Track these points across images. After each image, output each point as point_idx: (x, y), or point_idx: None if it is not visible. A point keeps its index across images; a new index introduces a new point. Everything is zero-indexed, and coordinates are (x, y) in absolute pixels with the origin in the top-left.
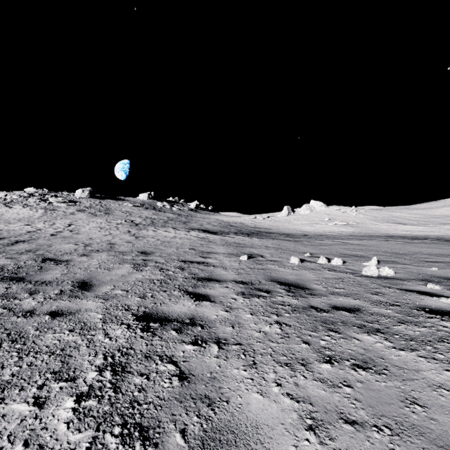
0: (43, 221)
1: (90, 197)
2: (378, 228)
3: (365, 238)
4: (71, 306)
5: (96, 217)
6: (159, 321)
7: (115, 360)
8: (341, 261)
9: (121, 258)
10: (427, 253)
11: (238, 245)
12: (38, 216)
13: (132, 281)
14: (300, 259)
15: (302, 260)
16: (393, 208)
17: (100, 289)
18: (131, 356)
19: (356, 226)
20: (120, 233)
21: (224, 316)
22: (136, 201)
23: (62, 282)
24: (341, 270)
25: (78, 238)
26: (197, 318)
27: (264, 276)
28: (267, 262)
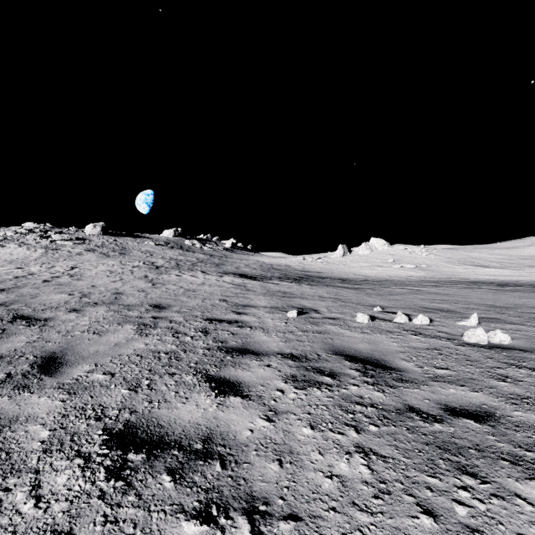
0: (41, 263)
1: (103, 234)
2: (454, 272)
3: (441, 284)
4: (6, 408)
5: (108, 258)
6: (147, 447)
7: None
8: (427, 319)
9: (124, 315)
10: (534, 306)
11: (283, 294)
12: (35, 257)
13: (127, 355)
14: (369, 316)
15: (372, 317)
16: (470, 247)
17: (72, 371)
18: None
19: (427, 269)
20: (134, 278)
21: (264, 433)
22: (159, 239)
23: (20, 357)
24: (431, 333)
25: (77, 286)
26: (216, 437)
27: (323, 345)
28: (325, 321)
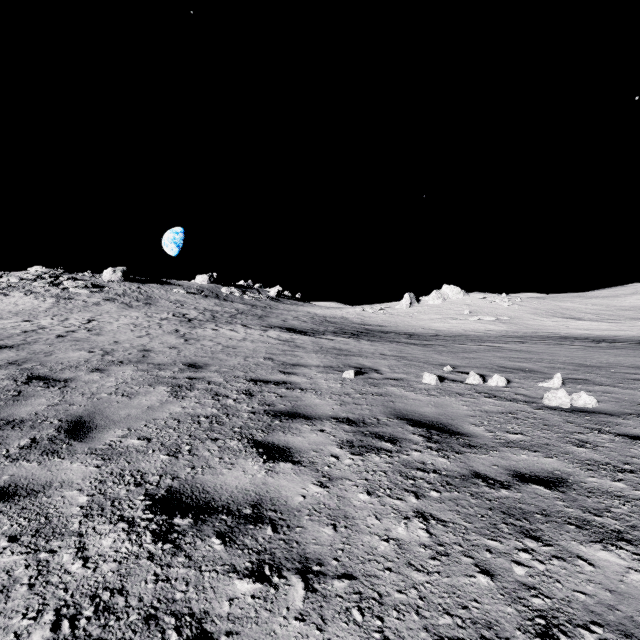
0: (52, 315)
1: (124, 281)
2: (542, 326)
3: (525, 339)
4: (37, 474)
5: (131, 309)
6: (194, 512)
7: (77, 630)
8: (504, 380)
9: (156, 375)
10: (630, 365)
11: (338, 351)
12: (45, 308)
13: (162, 419)
14: (438, 377)
15: (441, 378)
16: (561, 296)
17: (103, 436)
18: (114, 615)
19: (509, 323)
20: (163, 333)
21: (318, 499)
22: (191, 286)
23: (43, 421)
24: (507, 396)
25: (97, 342)
26: (266, 502)
27: (383, 409)
28: (386, 382)
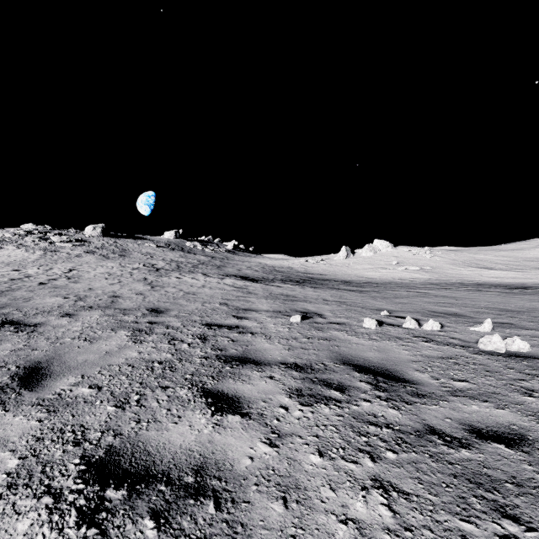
0: (39, 265)
1: (103, 236)
2: (459, 274)
3: (447, 286)
4: None
5: (108, 260)
6: (130, 481)
7: None
8: (438, 324)
9: (120, 319)
10: None
11: (286, 297)
12: (33, 259)
13: (117, 365)
14: (376, 321)
15: (380, 322)
16: (475, 249)
17: (55, 384)
18: None
19: (431, 272)
20: (133, 280)
21: (266, 462)
22: (160, 240)
23: (1, 367)
24: (443, 340)
25: (73, 289)
26: (210, 467)
27: (329, 353)
28: (330, 326)
